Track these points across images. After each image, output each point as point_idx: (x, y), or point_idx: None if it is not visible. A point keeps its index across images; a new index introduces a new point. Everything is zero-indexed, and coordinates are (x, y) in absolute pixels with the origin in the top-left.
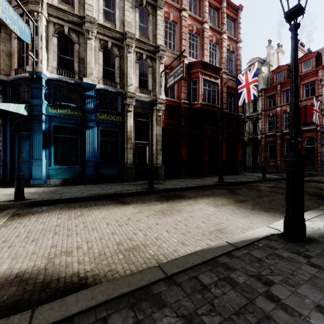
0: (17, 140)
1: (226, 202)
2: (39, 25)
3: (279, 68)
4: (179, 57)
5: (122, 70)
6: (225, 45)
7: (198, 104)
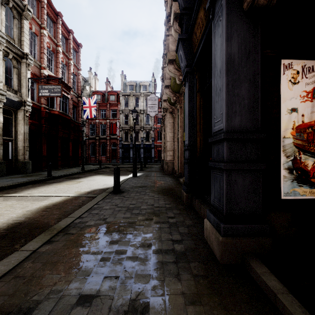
0: None
1: (105, 176)
2: None
3: (97, 92)
4: (40, 67)
5: None
6: (72, 69)
7: (56, 111)
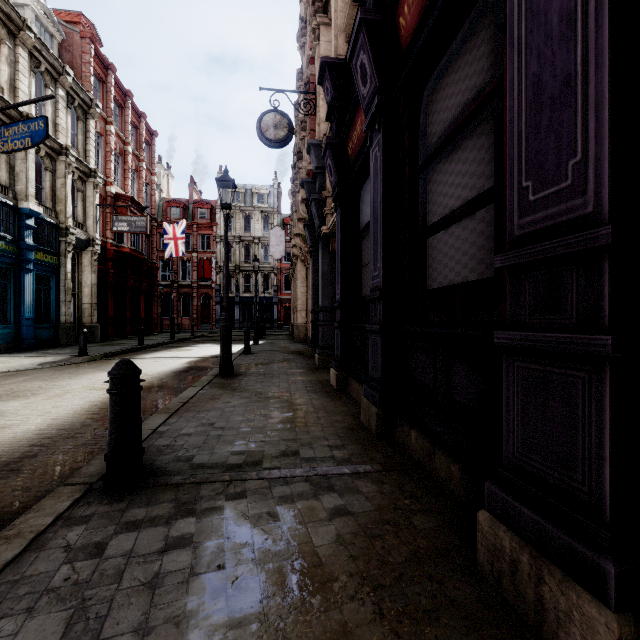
0: None
1: (214, 344)
2: None
3: (175, 202)
4: (105, 182)
5: (54, 190)
6: (144, 176)
7: (127, 248)
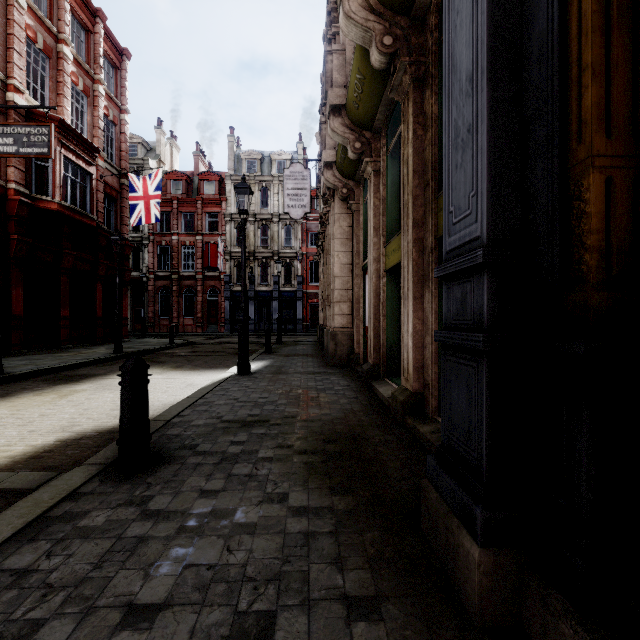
0: None
1: (165, 370)
2: None
3: (176, 174)
4: (4, 85)
5: None
6: (102, 106)
7: (53, 202)
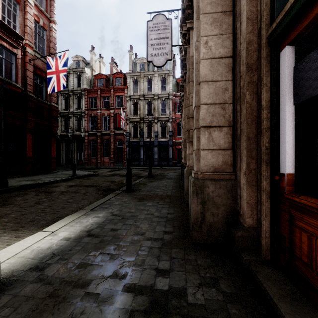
0: None
1: None
2: None
3: (100, 75)
4: None
5: None
6: (31, 12)
7: None
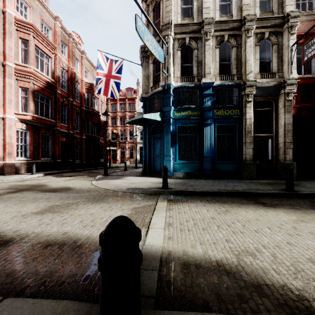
0: (153, 141)
1: None
2: (168, 46)
3: None
4: None
5: (239, 59)
6: None
7: None
